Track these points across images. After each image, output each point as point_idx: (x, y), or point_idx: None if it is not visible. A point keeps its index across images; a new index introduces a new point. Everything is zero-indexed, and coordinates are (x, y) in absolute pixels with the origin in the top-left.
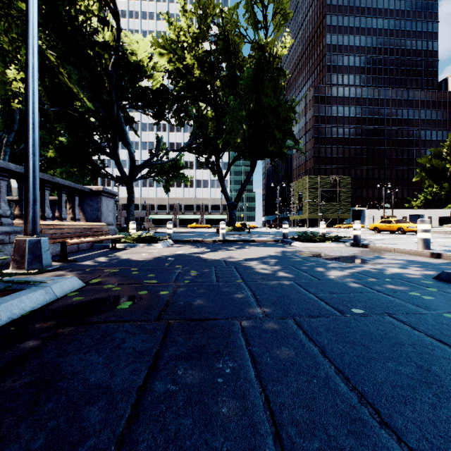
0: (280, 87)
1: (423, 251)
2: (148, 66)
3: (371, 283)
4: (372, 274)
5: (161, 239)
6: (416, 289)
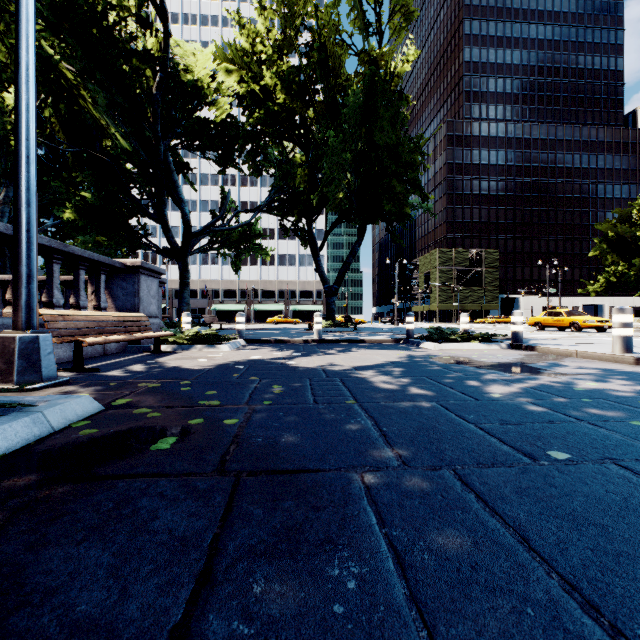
0: (401, 116)
1: (623, 356)
2: (209, 88)
3: (562, 406)
4: (557, 391)
5: (227, 338)
6: (638, 416)
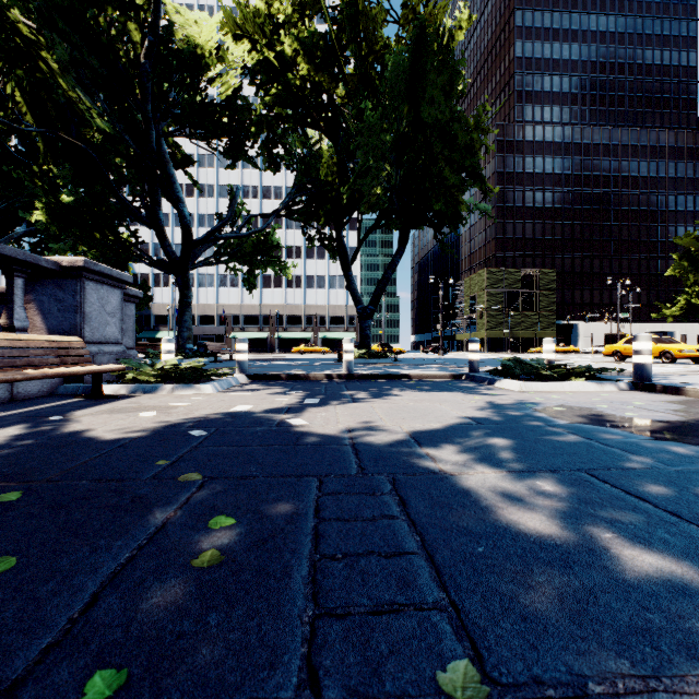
0: (458, 81)
1: None
2: (212, 55)
3: None
4: None
5: (217, 373)
6: None
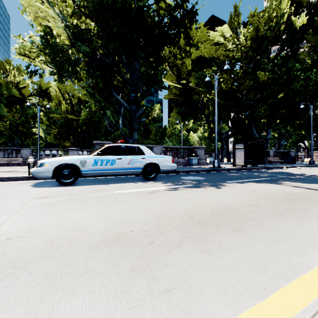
0: None
1: None
2: None
3: None
4: None
5: None
6: None
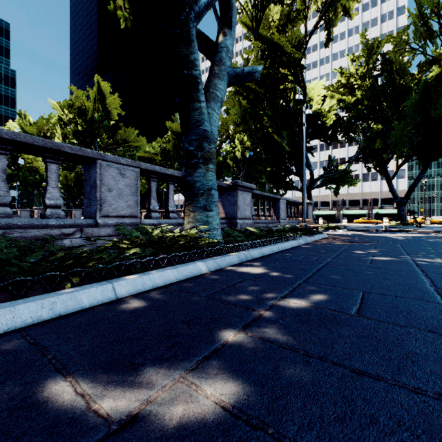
0: None
1: None
2: (324, 111)
3: None
4: None
5: (340, 228)
6: None
